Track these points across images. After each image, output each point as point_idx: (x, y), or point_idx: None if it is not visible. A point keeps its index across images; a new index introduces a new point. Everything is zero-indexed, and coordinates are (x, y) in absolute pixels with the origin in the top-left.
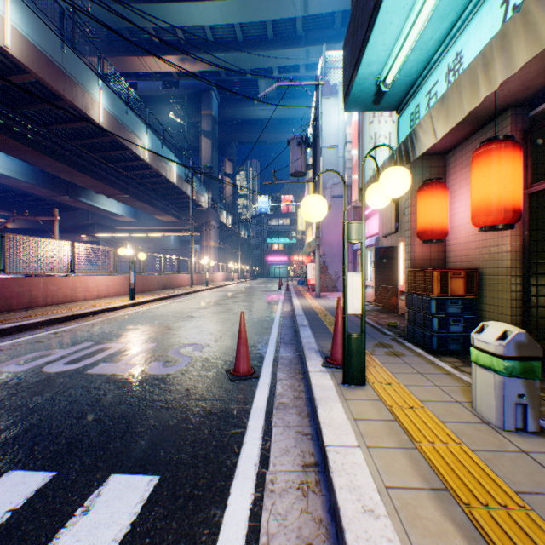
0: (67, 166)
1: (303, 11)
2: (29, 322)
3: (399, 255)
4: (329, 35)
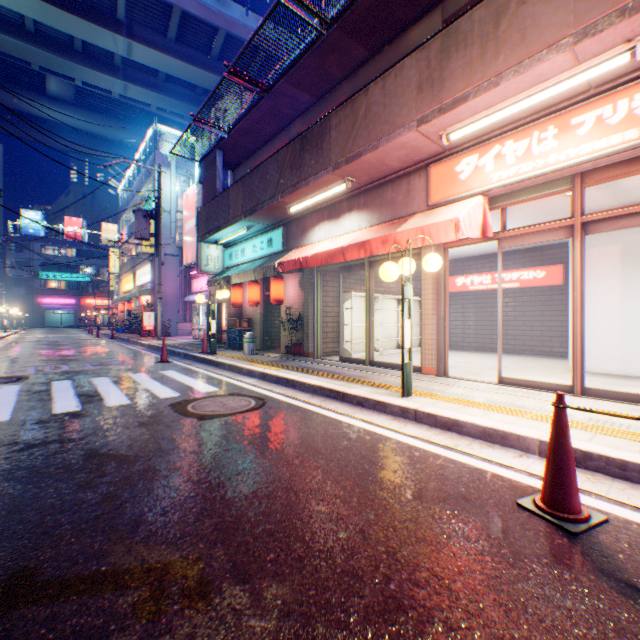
0: None
1: (127, 54)
2: None
3: (224, 310)
4: (153, 82)
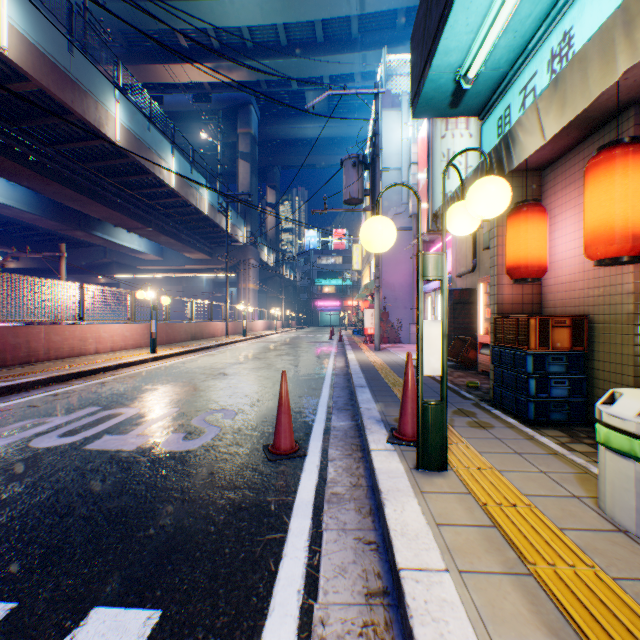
0: (78, 193)
1: (359, 8)
2: (23, 381)
3: (479, 298)
4: (389, 37)
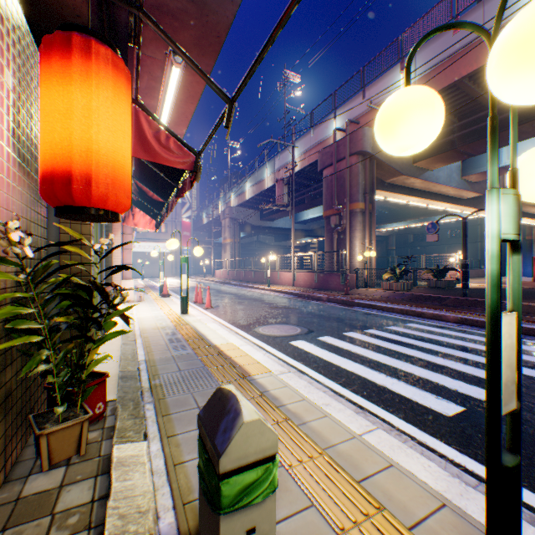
0: None
1: None
2: None
3: None
4: None
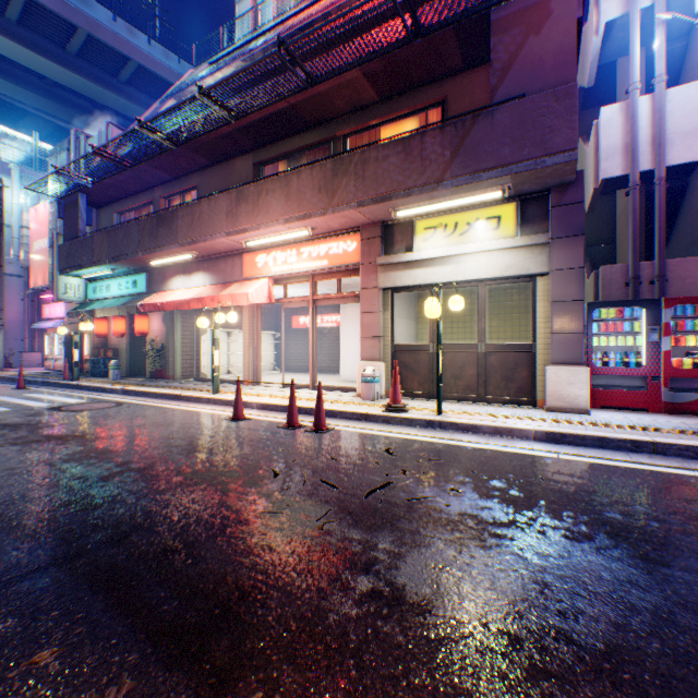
0: None
1: None
2: None
3: (87, 339)
4: None
